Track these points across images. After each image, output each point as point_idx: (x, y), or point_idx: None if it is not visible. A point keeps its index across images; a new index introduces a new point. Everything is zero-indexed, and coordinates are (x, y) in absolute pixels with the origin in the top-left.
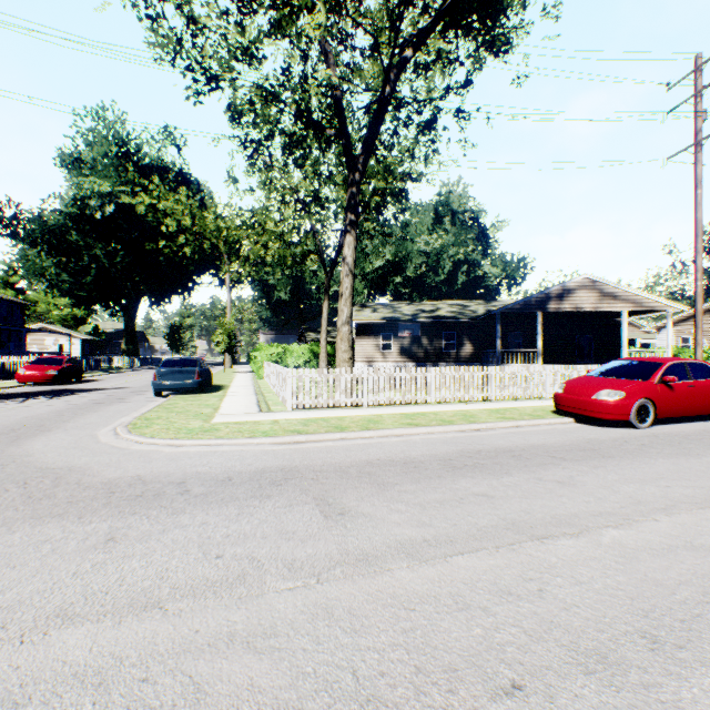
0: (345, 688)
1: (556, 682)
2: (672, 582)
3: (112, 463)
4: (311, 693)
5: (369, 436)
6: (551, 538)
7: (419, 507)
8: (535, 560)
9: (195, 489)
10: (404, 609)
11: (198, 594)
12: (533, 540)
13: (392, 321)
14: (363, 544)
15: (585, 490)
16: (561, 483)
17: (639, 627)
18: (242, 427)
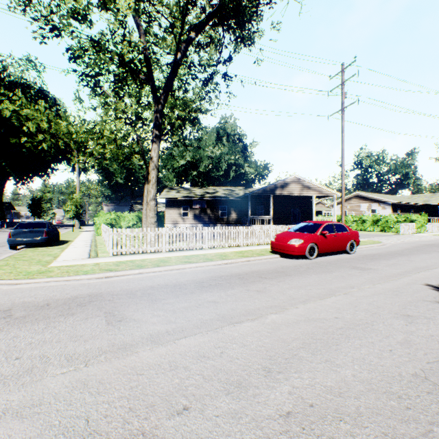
0: (77, 429)
1: (209, 402)
2: (290, 339)
3: None
4: (51, 437)
5: (159, 270)
6: (240, 323)
7: (172, 312)
8: (226, 336)
9: (17, 314)
10: (136, 375)
11: None
12: (229, 325)
13: (188, 198)
14: (126, 338)
15: (269, 294)
16: (259, 291)
17: (264, 365)
18: (70, 269)
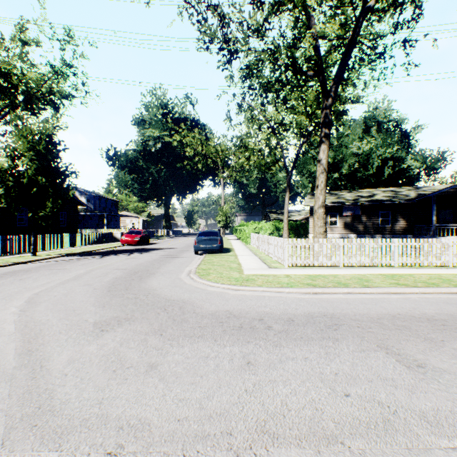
0: None
1: None
2: None
3: (204, 299)
4: None
5: (370, 292)
6: None
7: None
8: None
9: (274, 326)
10: None
11: (362, 434)
12: None
13: (338, 204)
14: None
15: None
16: None
17: None
18: (268, 279)
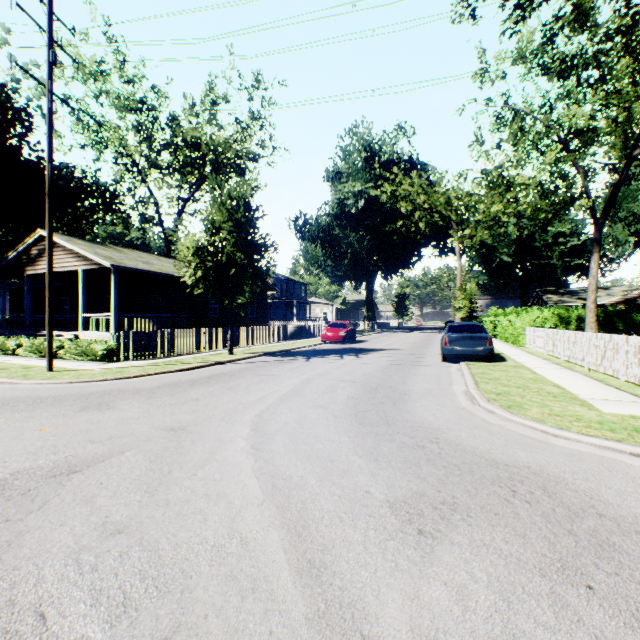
0: None
1: None
2: None
3: (579, 472)
4: None
5: None
6: None
7: None
8: None
9: None
10: None
11: None
12: None
13: None
14: None
15: None
16: None
17: None
18: None
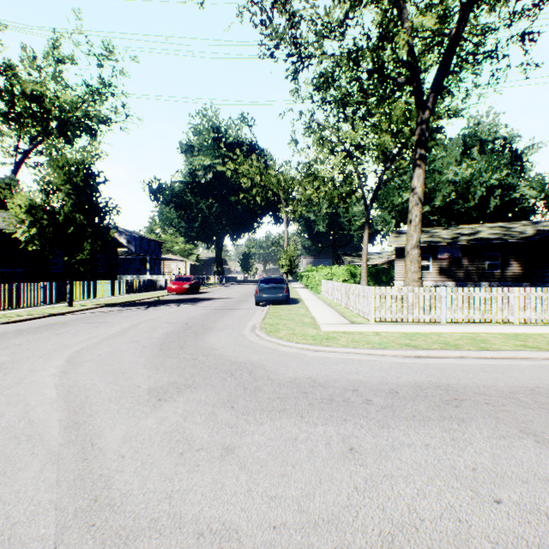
0: None
1: None
2: None
3: (277, 362)
4: None
5: (490, 356)
6: None
7: None
8: None
9: (374, 400)
10: None
11: None
12: None
13: (431, 244)
14: None
15: None
16: None
17: None
18: (353, 337)
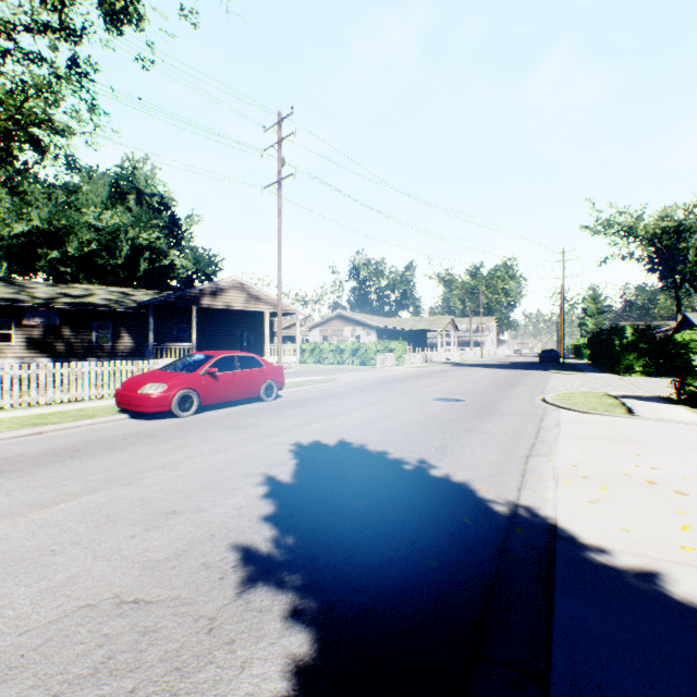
0: None
1: None
2: None
3: None
4: None
5: None
6: None
7: None
8: None
9: None
10: None
11: None
12: None
13: (10, 304)
14: None
15: None
16: None
17: None
18: None
